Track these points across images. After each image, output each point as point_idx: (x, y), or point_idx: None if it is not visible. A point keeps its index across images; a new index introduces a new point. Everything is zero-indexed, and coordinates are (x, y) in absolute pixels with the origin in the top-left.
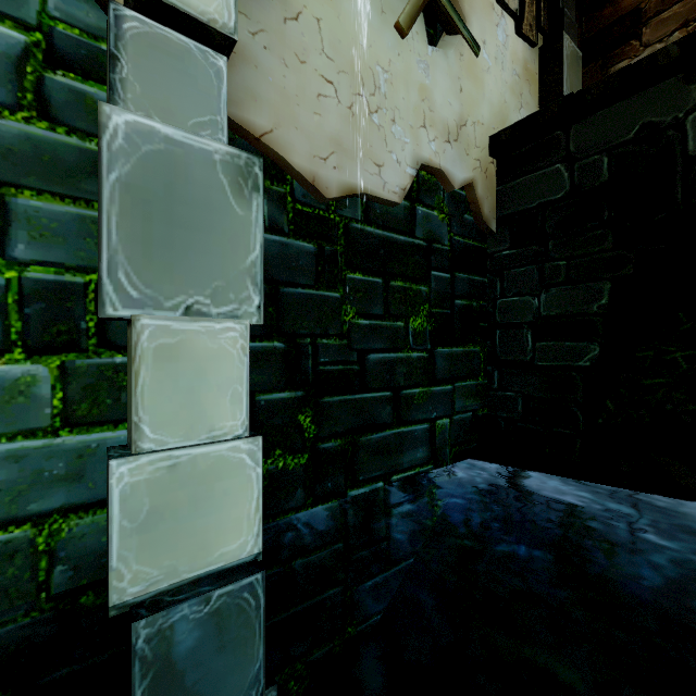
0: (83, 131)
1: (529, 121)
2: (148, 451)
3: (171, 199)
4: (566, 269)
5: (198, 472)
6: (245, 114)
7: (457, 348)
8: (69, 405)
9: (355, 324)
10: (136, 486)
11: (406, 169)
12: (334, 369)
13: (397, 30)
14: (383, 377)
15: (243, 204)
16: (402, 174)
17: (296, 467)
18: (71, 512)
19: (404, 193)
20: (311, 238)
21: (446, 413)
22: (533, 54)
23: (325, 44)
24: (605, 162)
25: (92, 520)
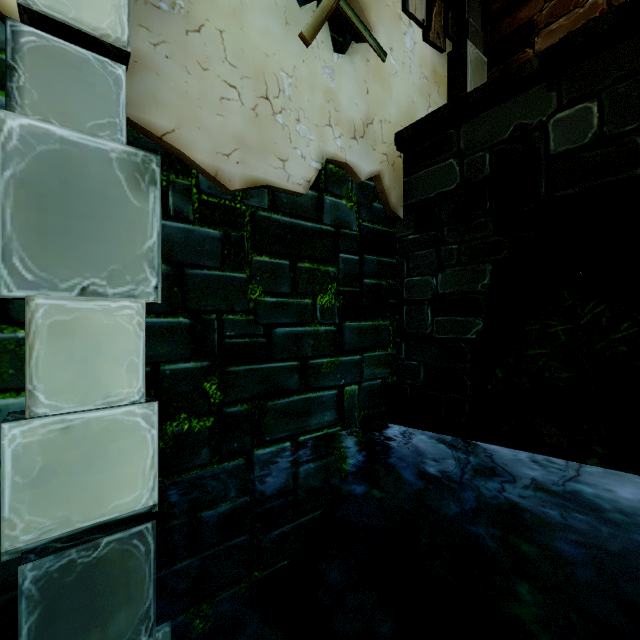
0: None
1: (425, 120)
2: (42, 416)
3: (66, 193)
4: (457, 252)
5: (92, 434)
6: (146, 116)
7: (366, 322)
8: None
9: (261, 301)
10: (29, 446)
11: (311, 163)
12: (240, 341)
13: (302, 40)
14: (290, 349)
15: (140, 197)
16: (307, 168)
17: (201, 429)
18: None
19: (308, 184)
20: (217, 225)
21: (355, 381)
22: (442, 59)
23: (228, 52)
24: (487, 158)
25: None
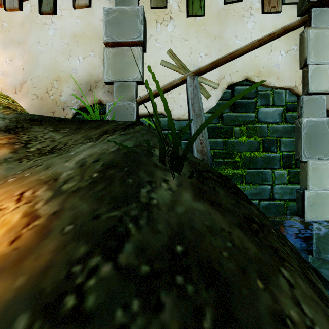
0: (292, 123)
1: None
2: (310, 190)
3: (314, 134)
4: None
5: (322, 196)
6: None
7: None
8: (289, 179)
9: None
10: (309, 196)
11: None
12: None
13: None
14: None
15: None
16: None
17: None
18: (290, 200)
19: None
20: None
21: None
22: None
23: None
24: None
25: (293, 203)
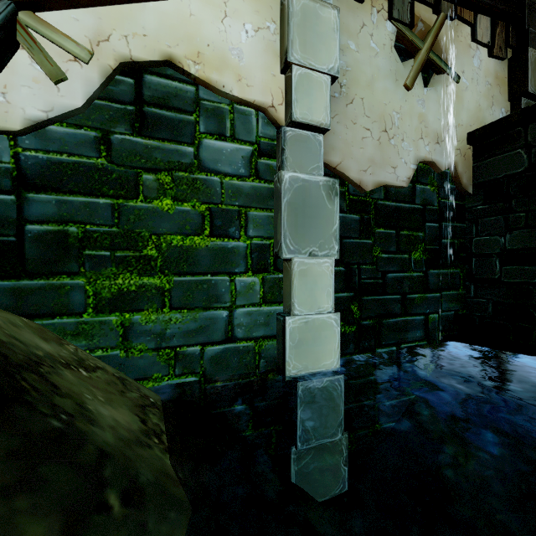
0: (269, 180)
1: (496, 124)
2: (297, 315)
3: (304, 206)
4: (525, 218)
5: (315, 326)
6: (329, 158)
7: (443, 270)
8: (264, 294)
9: (380, 257)
10: (294, 329)
11: (410, 166)
12: (369, 281)
13: (405, 88)
14: (395, 287)
15: (331, 203)
16: (408, 169)
17: (350, 332)
18: (265, 338)
19: (409, 180)
20: (357, 212)
21: (435, 311)
22: (503, 65)
23: (366, 110)
24: None
25: (272, 343)
